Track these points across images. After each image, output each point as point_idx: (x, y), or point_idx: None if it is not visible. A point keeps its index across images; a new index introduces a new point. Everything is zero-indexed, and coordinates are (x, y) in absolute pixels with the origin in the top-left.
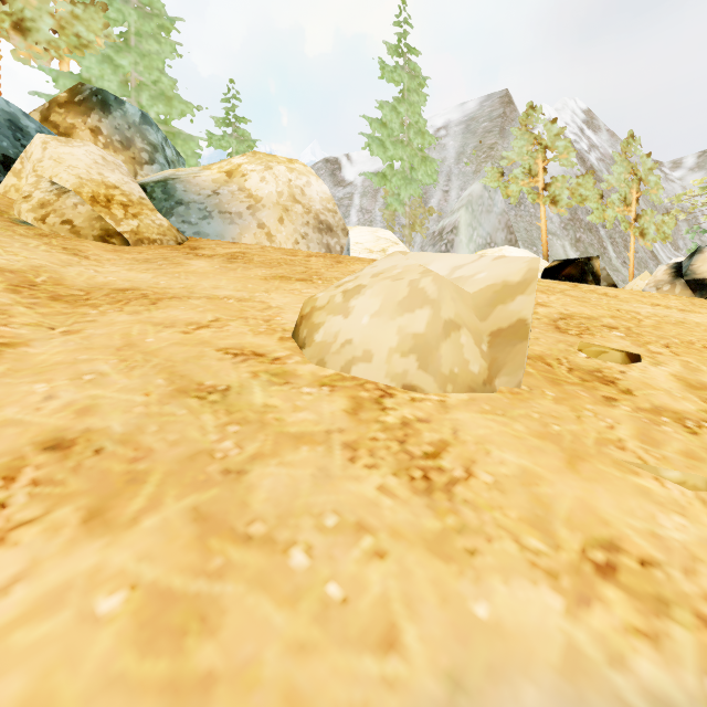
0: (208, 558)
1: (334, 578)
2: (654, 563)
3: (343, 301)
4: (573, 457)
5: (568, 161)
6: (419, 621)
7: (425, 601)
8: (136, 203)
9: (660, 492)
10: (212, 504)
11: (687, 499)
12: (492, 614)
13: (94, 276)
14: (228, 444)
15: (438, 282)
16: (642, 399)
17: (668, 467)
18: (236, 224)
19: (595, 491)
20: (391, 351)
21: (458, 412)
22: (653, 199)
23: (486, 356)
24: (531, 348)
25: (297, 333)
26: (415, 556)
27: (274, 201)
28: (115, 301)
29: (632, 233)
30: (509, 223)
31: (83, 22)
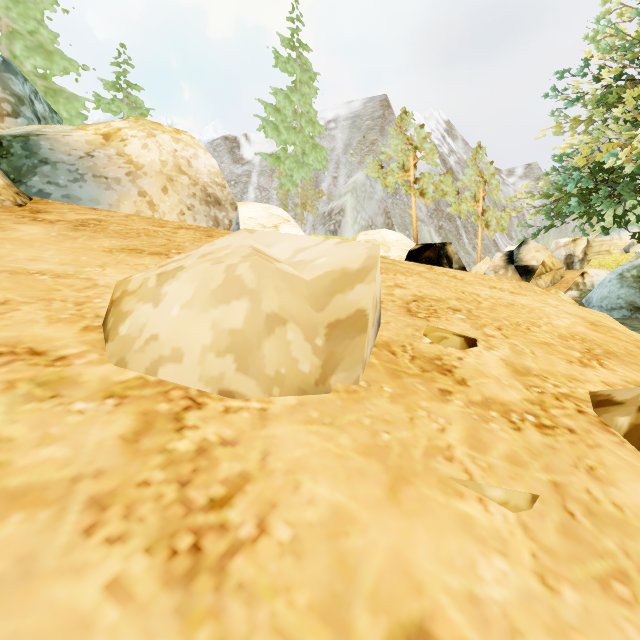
0: None
1: None
2: None
3: (155, 285)
4: (397, 480)
5: (433, 161)
6: None
7: None
8: None
9: (482, 520)
10: None
11: (509, 527)
12: None
13: None
14: None
15: (256, 269)
16: (474, 390)
17: (493, 480)
18: (114, 190)
19: (414, 532)
20: (205, 350)
21: (279, 425)
22: (494, 198)
23: (321, 351)
24: (380, 334)
25: (106, 321)
26: None
27: (157, 170)
28: None
29: (480, 224)
30: (387, 209)
31: None
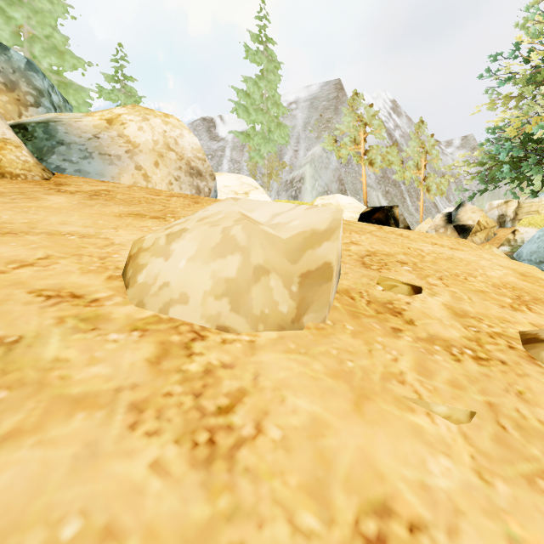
0: None
1: None
2: (422, 527)
3: (165, 243)
4: (361, 397)
5: (380, 135)
6: None
7: None
8: None
9: (430, 429)
10: None
11: (452, 435)
12: None
13: None
14: None
15: (247, 230)
16: (421, 328)
17: (438, 400)
18: (116, 165)
19: (376, 436)
20: (206, 294)
21: (265, 353)
22: (435, 166)
23: (296, 296)
24: (341, 282)
25: (125, 272)
26: None
27: (150, 148)
28: None
29: (422, 189)
30: (341, 177)
31: None
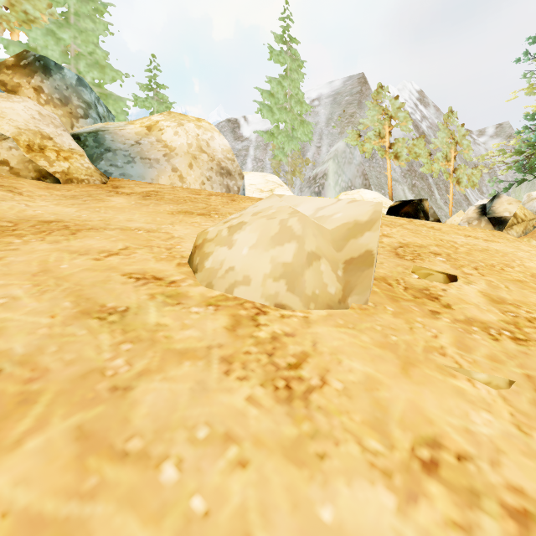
0: (83, 478)
1: (199, 491)
2: (468, 457)
3: (228, 234)
4: (406, 364)
5: (406, 128)
6: (271, 530)
7: (279, 508)
8: (67, 150)
9: (471, 391)
10: (96, 421)
11: (492, 397)
12: (335, 517)
13: (24, 210)
14: (119, 362)
15: (302, 221)
16: (458, 312)
17: (478, 370)
18: (155, 168)
19: (423, 393)
20: (265, 277)
21: (318, 326)
22: (465, 157)
23: (341, 280)
24: (377, 271)
25: (192, 259)
26: (273, 463)
27: (185, 151)
28: (39, 231)
29: (451, 181)
30: (365, 172)
31: (30, 2)
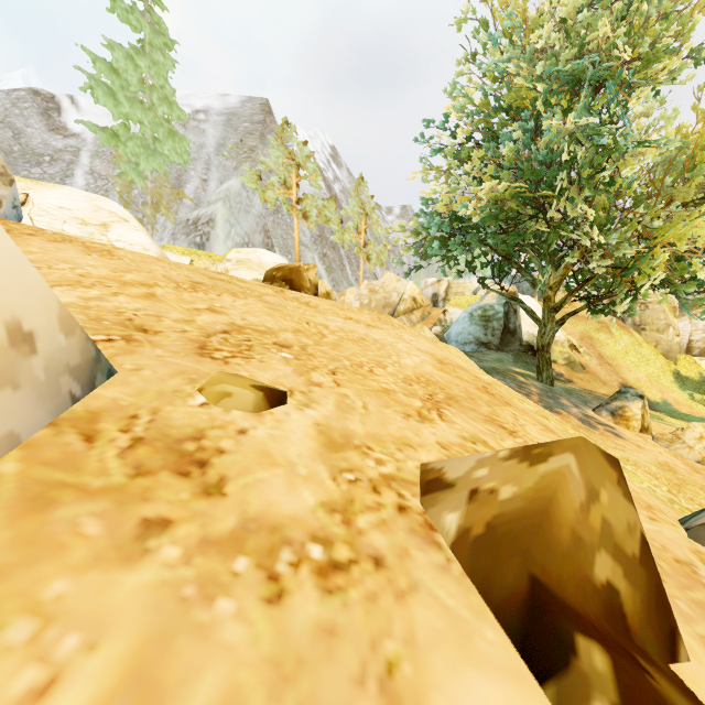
0: None
1: None
2: None
3: None
4: None
5: (316, 183)
6: None
7: None
8: None
9: None
10: None
11: None
12: None
13: None
14: None
15: None
16: (232, 503)
17: None
18: None
19: None
20: None
21: None
22: (375, 232)
23: None
24: (97, 393)
25: None
26: None
27: None
28: None
29: (362, 257)
30: (267, 227)
31: None
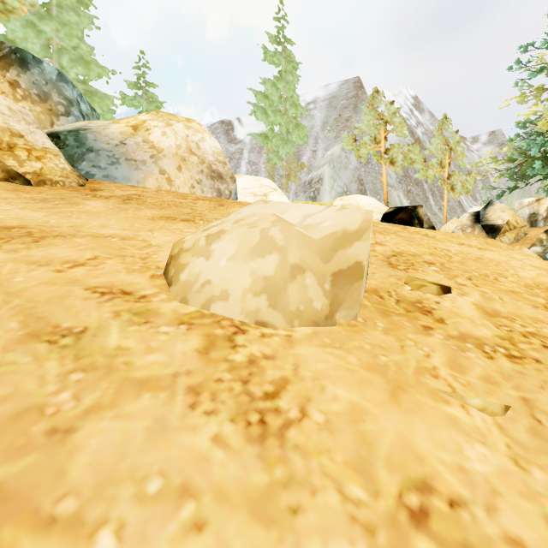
0: None
1: None
2: (461, 503)
3: (205, 244)
4: (396, 389)
5: (402, 133)
6: None
7: None
8: (40, 148)
9: (465, 420)
10: (22, 477)
11: (487, 426)
12: None
13: None
14: (64, 396)
15: (284, 231)
16: (452, 327)
17: (472, 393)
18: (141, 170)
19: (413, 423)
20: (245, 291)
21: (302, 347)
22: (460, 164)
23: (328, 294)
24: (369, 282)
25: (167, 271)
26: (236, 523)
27: (173, 152)
28: None
29: (446, 188)
30: (360, 177)
31: None
